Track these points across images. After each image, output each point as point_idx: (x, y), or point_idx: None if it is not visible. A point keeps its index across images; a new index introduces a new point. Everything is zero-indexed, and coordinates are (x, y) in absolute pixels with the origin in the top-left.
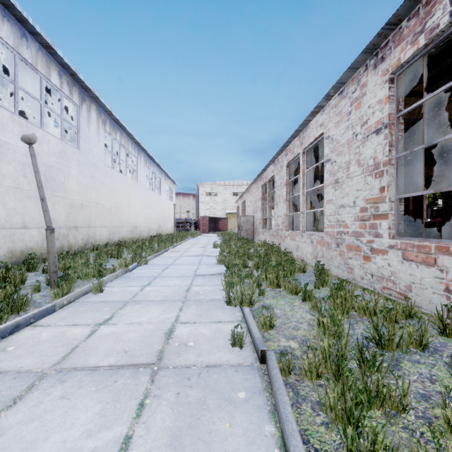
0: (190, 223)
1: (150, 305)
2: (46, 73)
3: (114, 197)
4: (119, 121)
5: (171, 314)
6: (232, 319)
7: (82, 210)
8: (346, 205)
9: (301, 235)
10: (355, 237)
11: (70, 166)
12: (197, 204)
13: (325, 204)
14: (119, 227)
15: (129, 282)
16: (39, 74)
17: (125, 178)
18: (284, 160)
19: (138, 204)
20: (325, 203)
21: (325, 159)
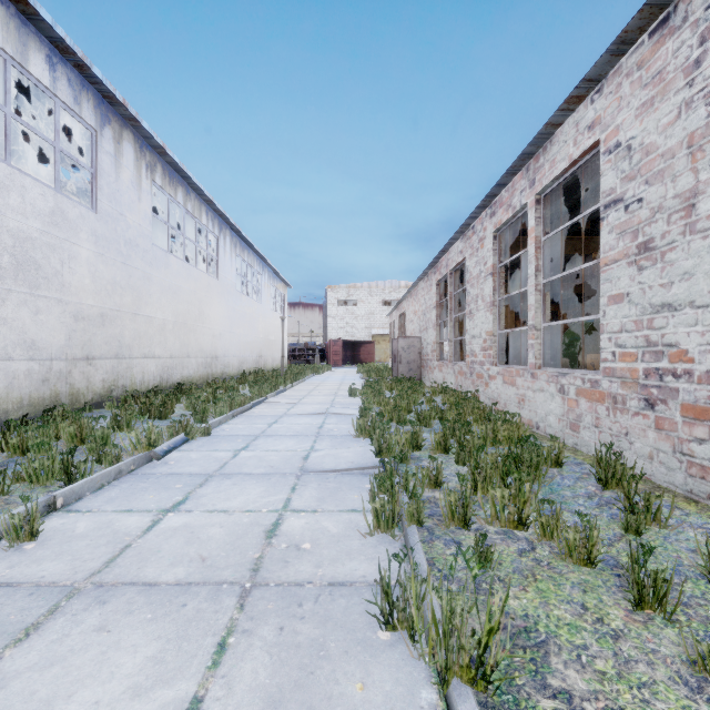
0: (313, 351)
1: (132, 614)
2: (18, 53)
3: (173, 304)
4: (179, 167)
5: (173, 690)
6: None
7: (102, 326)
8: (682, 304)
9: (533, 375)
10: None
11: (76, 241)
12: (325, 320)
13: (606, 305)
14: (183, 358)
15: (138, 493)
16: None
17: (194, 271)
18: (487, 226)
19: (219, 317)
20: (604, 302)
21: (604, 202)
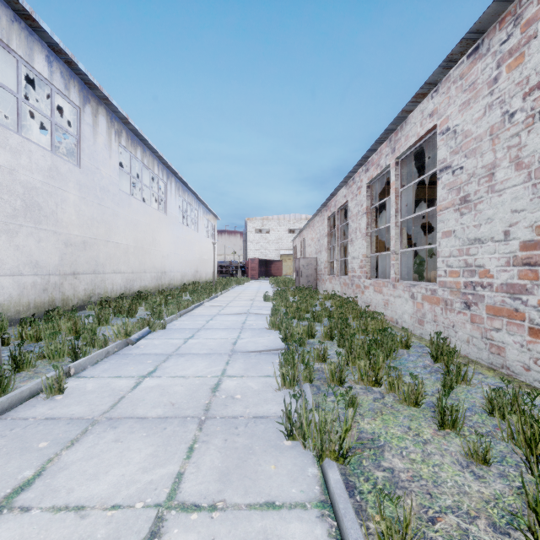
0: (236, 267)
1: (134, 433)
2: (27, 55)
3: (133, 233)
4: (139, 132)
5: (165, 469)
6: (298, 494)
7: (84, 250)
8: (486, 239)
9: (394, 286)
10: (509, 294)
11: (66, 189)
12: (245, 243)
13: (441, 238)
14: (141, 273)
15: (123, 366)
16: (14, 56)
17: (149, 208)
18: (363, 179)
19: (167, 243)
20: (439, 236)
21: (439, 167)
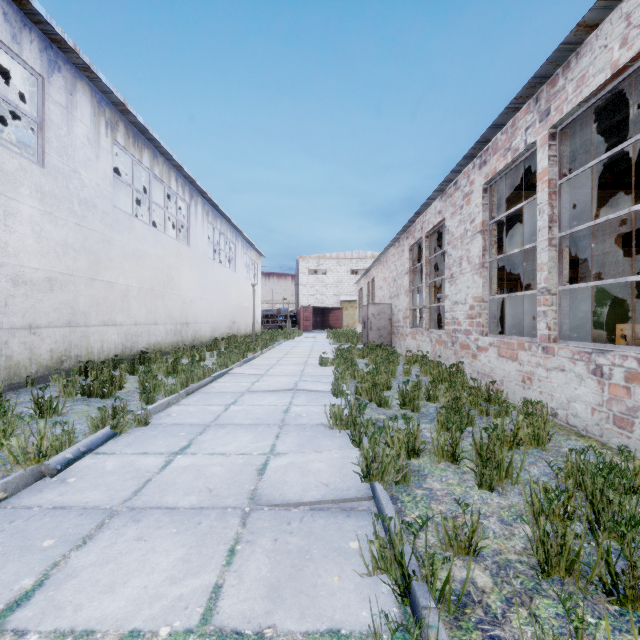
0: (285, 316)
1: None
2: None
3: (137, 269)
4: (144, 127)
5: None
6: None
7: (50, 292)
8: None
9: (546, 350)
10: None
11: (15, 196)
12: (296, 288)
13: None
14: (149, 325)
15: None
16: None
17: (162, 236)
18: (475, 179)
19: (190, 284)
20: None
21: None
